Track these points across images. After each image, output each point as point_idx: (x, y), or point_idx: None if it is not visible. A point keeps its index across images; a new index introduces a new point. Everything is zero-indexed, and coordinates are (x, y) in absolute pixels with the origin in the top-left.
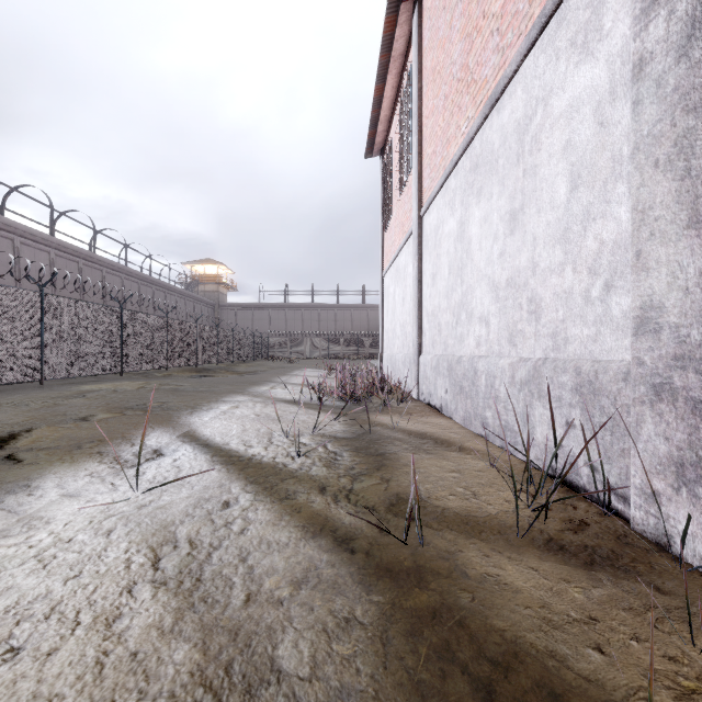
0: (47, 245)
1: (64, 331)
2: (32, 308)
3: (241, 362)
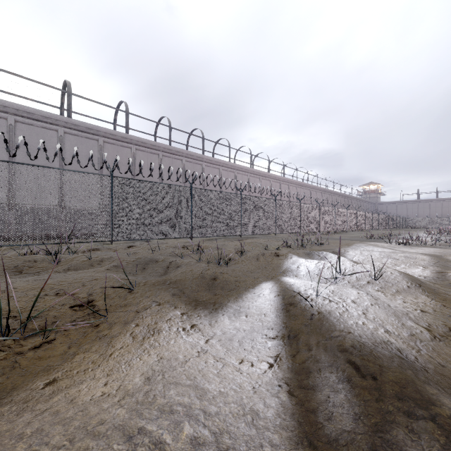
0: (340, 195)
1: (373, 220)
2: (371, 216)
3: (397, 229)
